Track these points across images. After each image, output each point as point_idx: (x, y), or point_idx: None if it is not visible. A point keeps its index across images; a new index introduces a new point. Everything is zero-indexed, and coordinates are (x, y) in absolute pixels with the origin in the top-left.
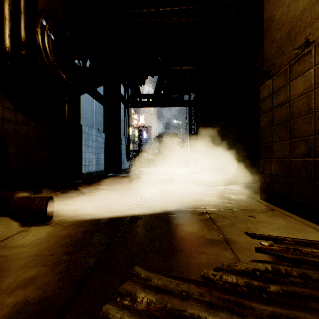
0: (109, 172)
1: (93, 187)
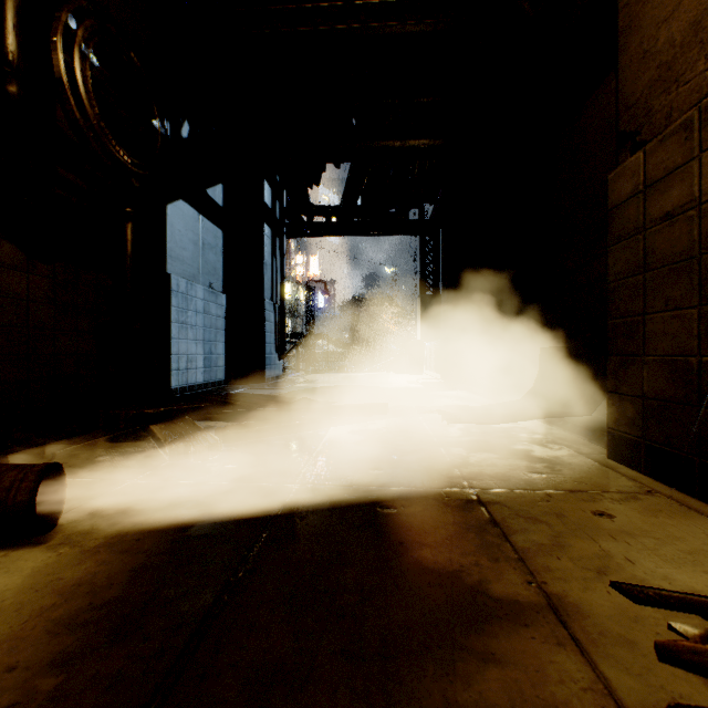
0: (236, 385)
1: (189, 425)
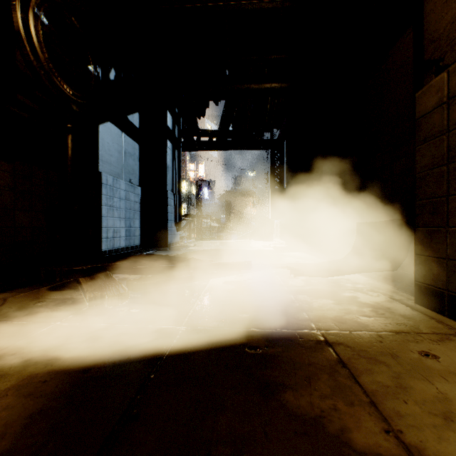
0: (148, 249)
1: (108, 278)
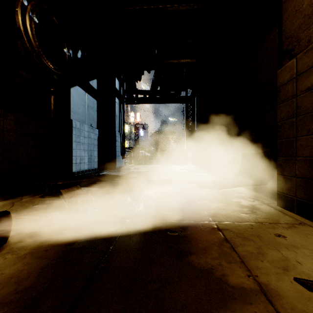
0: (103, 170)
1: (78, 189)
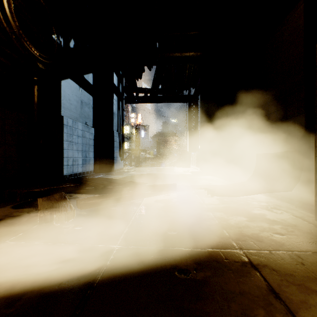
0: (99, 173)
1: (61, 198)
